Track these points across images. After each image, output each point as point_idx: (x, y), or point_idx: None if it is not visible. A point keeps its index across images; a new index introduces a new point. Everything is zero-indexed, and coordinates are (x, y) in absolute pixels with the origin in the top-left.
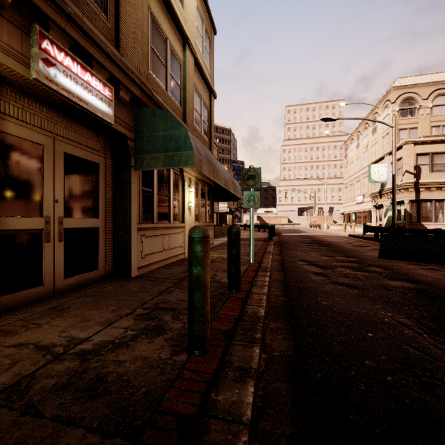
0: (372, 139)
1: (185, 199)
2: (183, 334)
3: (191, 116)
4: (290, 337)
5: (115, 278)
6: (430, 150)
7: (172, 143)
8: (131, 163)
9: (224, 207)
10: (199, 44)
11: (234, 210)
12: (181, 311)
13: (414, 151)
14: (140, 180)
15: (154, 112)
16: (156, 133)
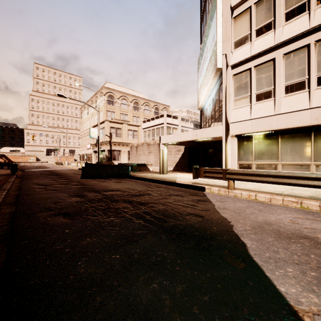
0: (95, 111)
1: None
2: None
3: None
4: (14, 208)
5: None
6: (116, 126)
7: None
8: None
9: None
10: None
11: None
12: None
13: (109, 125)
14: None
15: None
16: None
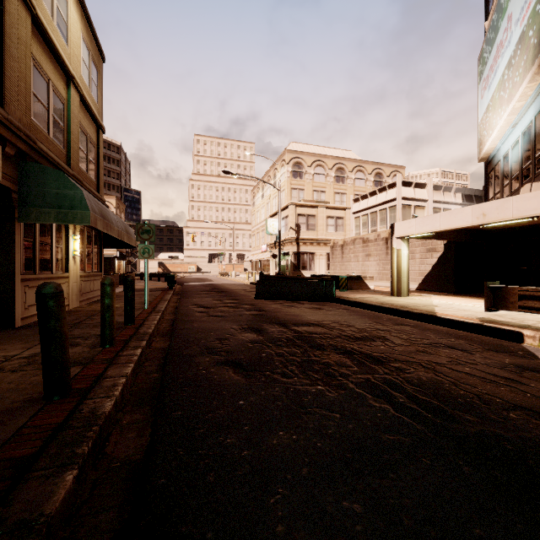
0: (273, 192)
1: (69, 247)
2: (95, 344)
3: (76, 158)
4: (168, 342)
5: None
6: (306, 212)
7: (66, 201)
8: (14, 215)
9: (112, 250)
10: (85, 78)
11: (127, 255)
12: (88, 337)
13: (296, 212)
14: (22, 230)
15: (45, 170)
16: (47, 189)
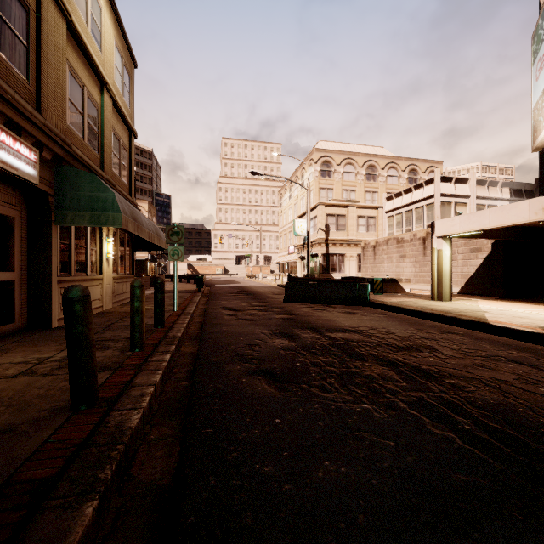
0: (301, 192)
1: (103, 250)
2: (125, 347)
3: (109, 162)
4: (197, 346)
5: (32, 330)
6: (336, 212)
7: (99, 204)
8: (51, 218)
9: (144, 253)
10: (118, 84)
11: (158, 257)
12: (118, 340)
13: (325, 212)
14: (58, 233)
15: (79, 173)
16: (81, 192)
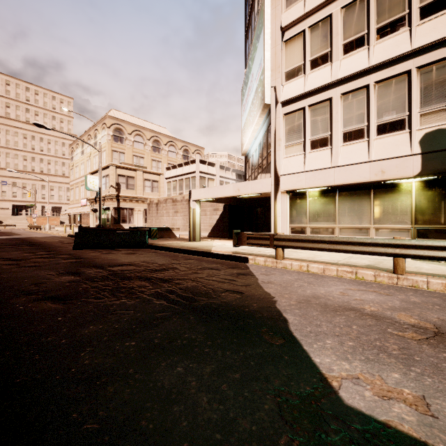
0: (94, 151)
1: None
2: None
3: None
4: None
5: None
6: (126, 174)
7: None
8: None
9: None
10: None
11: None
12: None
13: (117, 172)
14: None
15: None
16: None
